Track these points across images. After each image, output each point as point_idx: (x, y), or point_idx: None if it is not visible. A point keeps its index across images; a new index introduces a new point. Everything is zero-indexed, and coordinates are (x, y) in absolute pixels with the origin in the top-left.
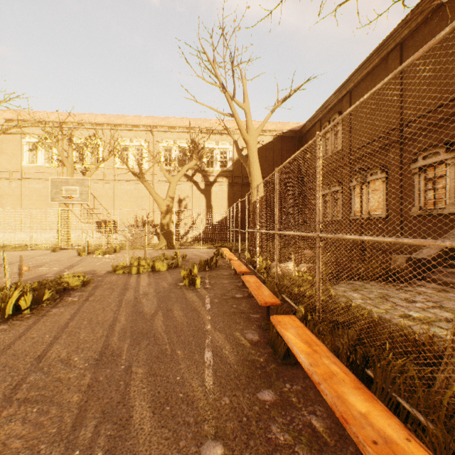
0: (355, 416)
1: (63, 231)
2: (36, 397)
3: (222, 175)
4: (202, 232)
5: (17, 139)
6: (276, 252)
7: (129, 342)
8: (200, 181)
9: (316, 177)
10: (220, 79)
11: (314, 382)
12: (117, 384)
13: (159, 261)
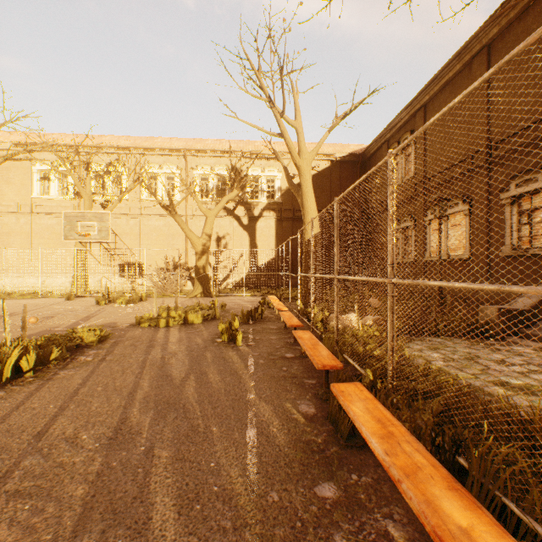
0: (454, 532)
1: (80, 275)
2: (30, 488)
3: (268, 209)
4: (245, 276)
5: (26, 167)
6: (336, 302)
7: (151, 415)
8: (243, 216)
9: (388, 207)
10: (266, 92)
11: (392, 478)
12: (134, 472)
13: (193, 312)
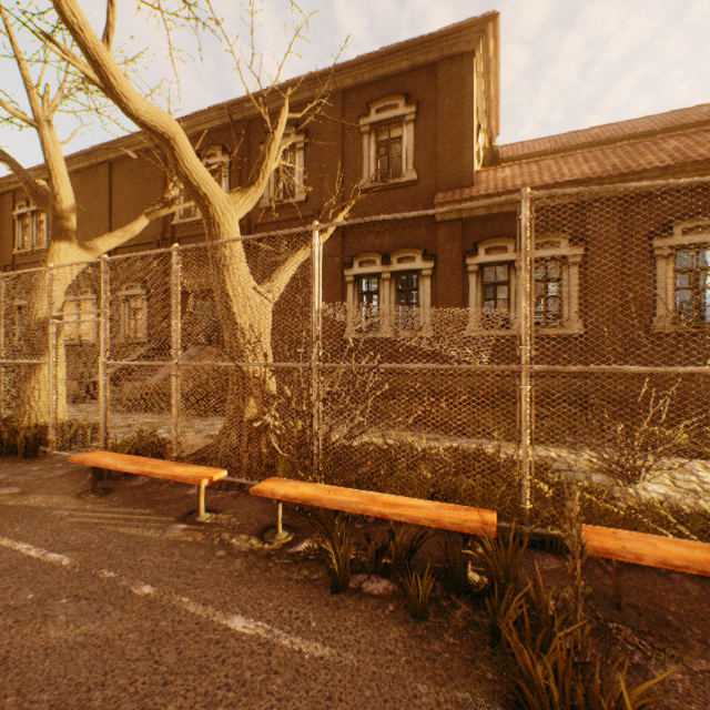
0: None
1: None
2: None
3: None
4: None
5: None
6: None
7: None
8: None
9: None
10: None
11: None
12: None
13: None
